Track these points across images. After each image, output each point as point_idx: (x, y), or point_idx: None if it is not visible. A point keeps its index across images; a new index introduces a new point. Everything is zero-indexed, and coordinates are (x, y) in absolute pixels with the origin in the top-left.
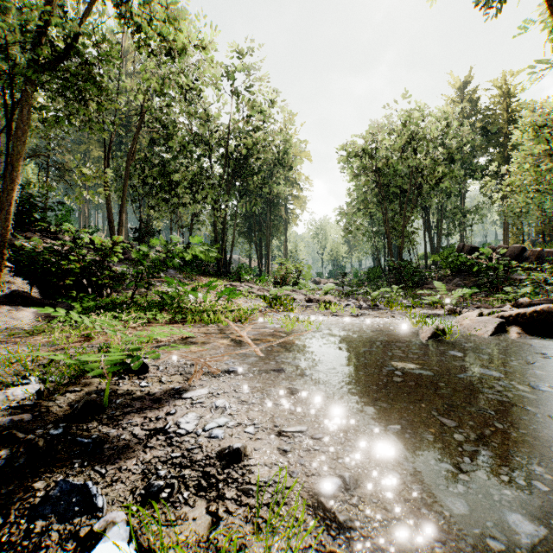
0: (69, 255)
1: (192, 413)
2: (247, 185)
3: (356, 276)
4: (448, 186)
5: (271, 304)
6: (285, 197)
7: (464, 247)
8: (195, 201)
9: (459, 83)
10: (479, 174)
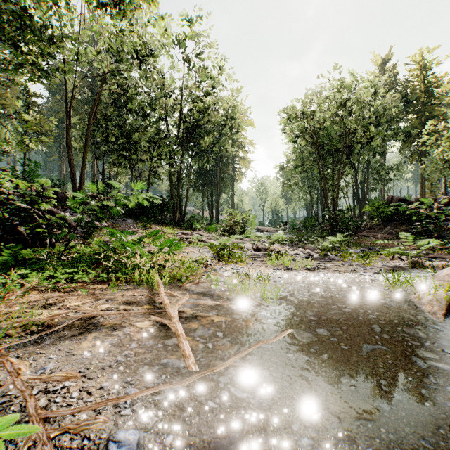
0: None
1: None
2: (200, 146)
3: (293, 224)
4: (378, 144)
5: (219, 255)
6: (232, 158)
7: (393, 199)
8: (152, 157)
9: (380, 60)
10: (400, 137)
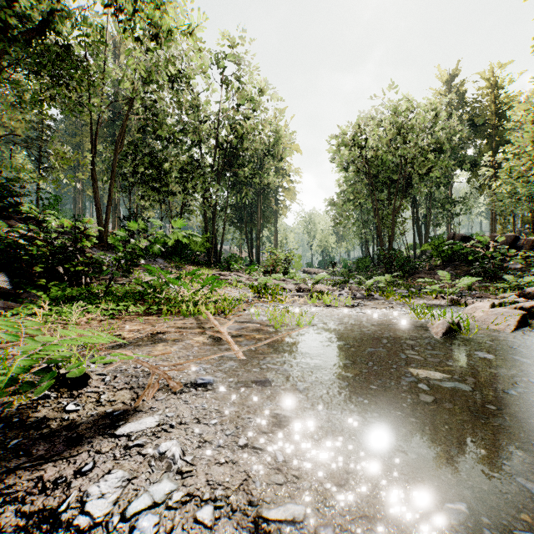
0: (37, 240)
1: (116, 471)
2: (238, 176)
3: (345, 265)
4: (438, 175)
5: (260, 294)
6: (275, 189)
7: (455, 236)
8: (185, 190)
9: (446, 76)
10: (467, 165)
